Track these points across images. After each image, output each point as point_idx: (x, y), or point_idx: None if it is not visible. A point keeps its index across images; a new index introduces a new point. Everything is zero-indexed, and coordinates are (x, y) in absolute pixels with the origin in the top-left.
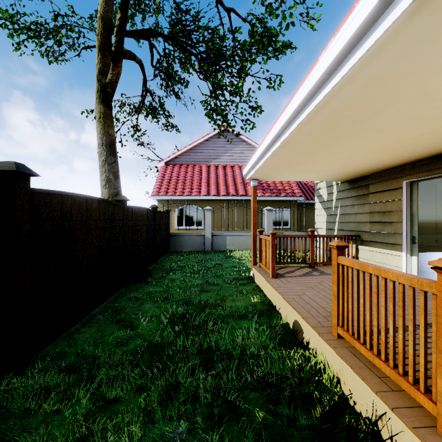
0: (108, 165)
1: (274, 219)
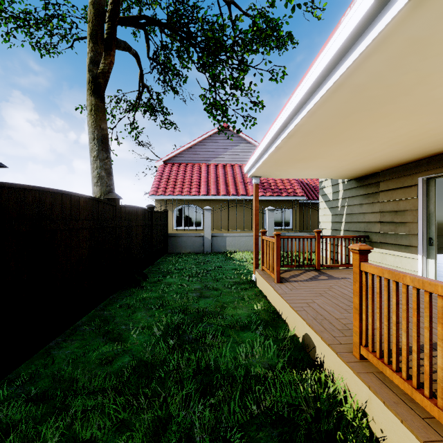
0: (100, 161)
1: (275, 220)
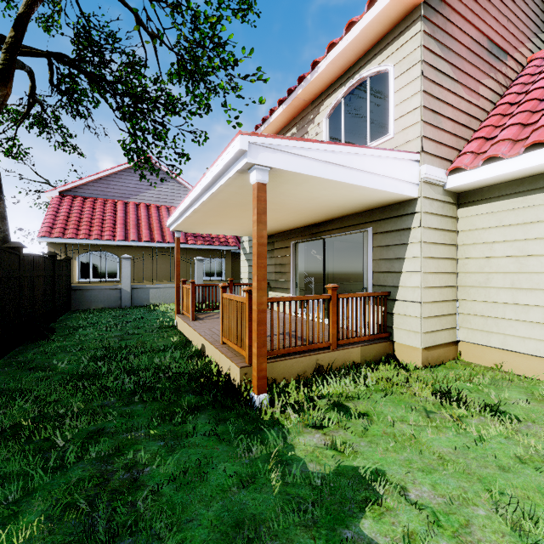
0: None
1: (207, 270)
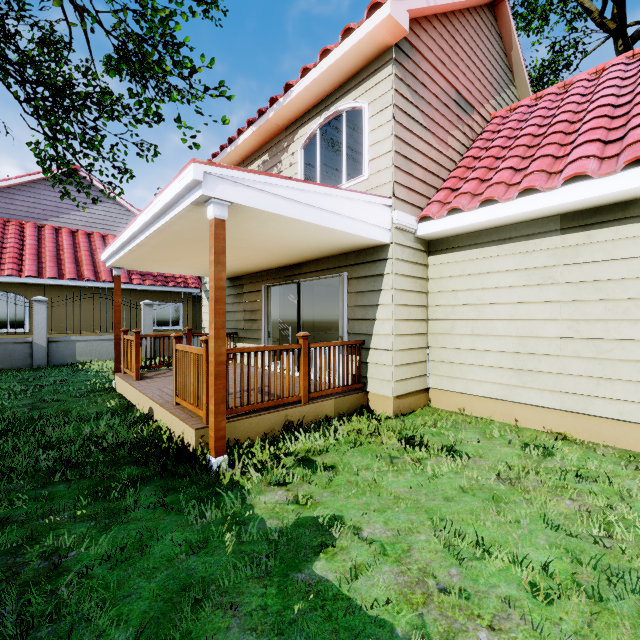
0: None
1: (159, 317)
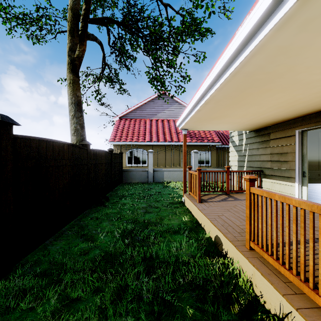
0: (76, 118)
1: (199, 159)
